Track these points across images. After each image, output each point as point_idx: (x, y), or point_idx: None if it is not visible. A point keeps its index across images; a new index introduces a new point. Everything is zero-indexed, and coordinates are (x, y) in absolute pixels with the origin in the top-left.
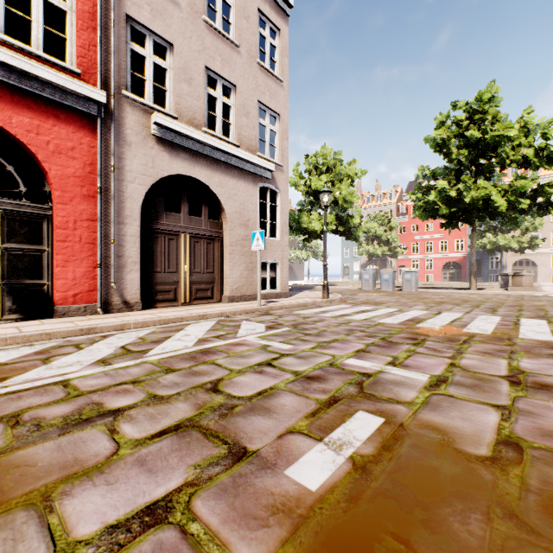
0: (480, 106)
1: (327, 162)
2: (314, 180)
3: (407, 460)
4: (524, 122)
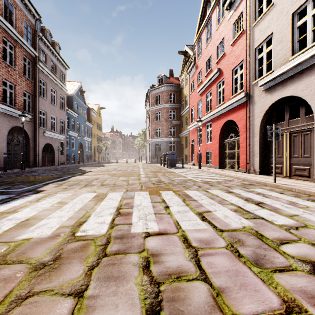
0: None
1: None
2: None
3: (137, 176)
4: None
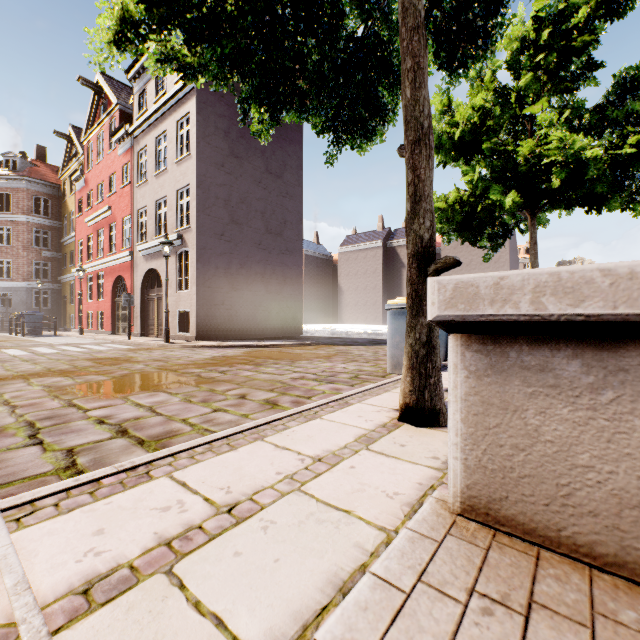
0: None
1: None
2: None
3: None
4: None
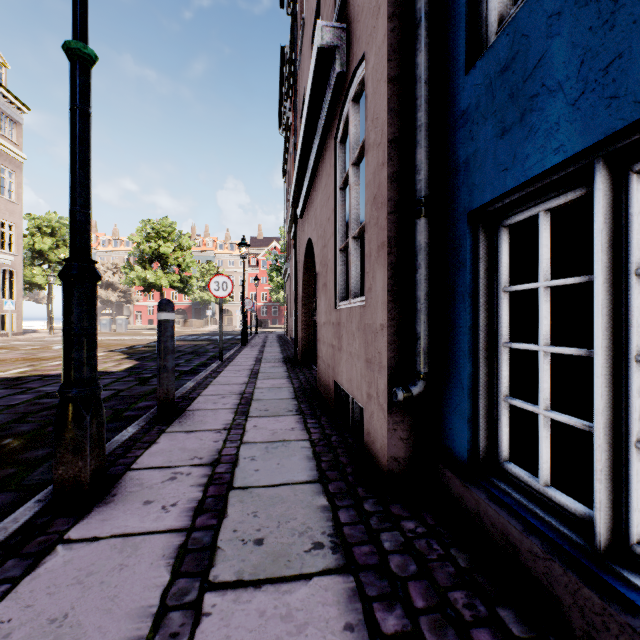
0: (161, 228)
1: (52, 223)
2: (38, 242)
3: None
4: (185, 241)
